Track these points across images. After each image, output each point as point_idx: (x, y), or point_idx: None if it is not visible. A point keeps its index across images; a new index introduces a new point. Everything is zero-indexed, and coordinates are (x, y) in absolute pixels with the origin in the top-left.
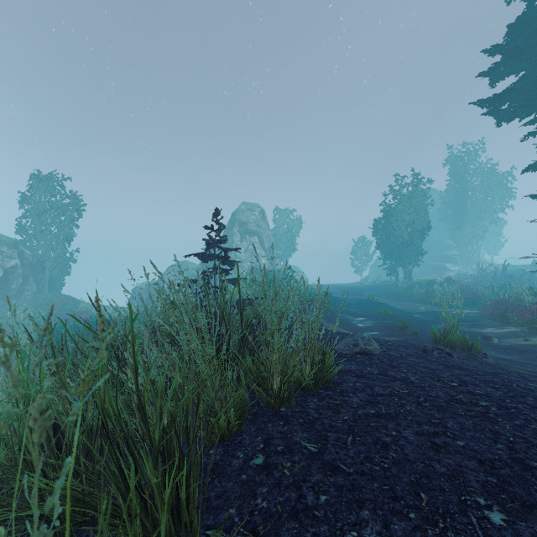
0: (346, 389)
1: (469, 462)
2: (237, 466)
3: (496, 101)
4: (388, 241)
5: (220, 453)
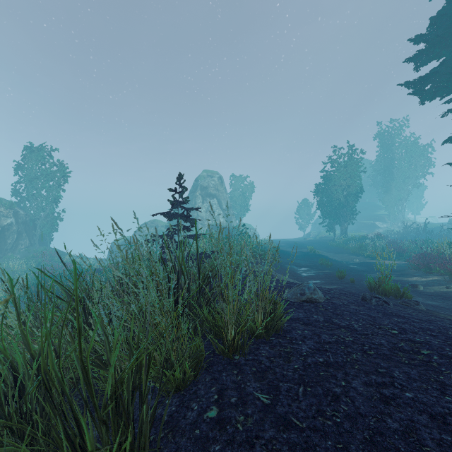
0: (296, 337)
1: (420, 417)
2: (191, 419)
3: (420, 82)
4: (327, 202)
5: (175, 404)
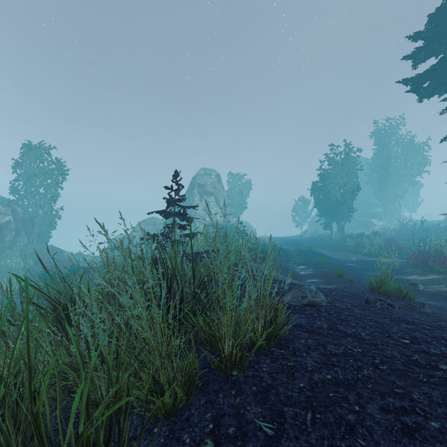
0: (299, 347)
1: None
2: None
3: (418, 80)
4: (324, 200)
5: (164, 433)
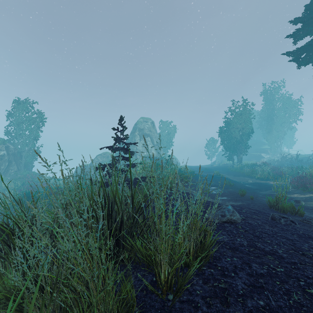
0: (226, 266)
1: None
2: None
3: (298, 52)
4: (227, 140)
5: None
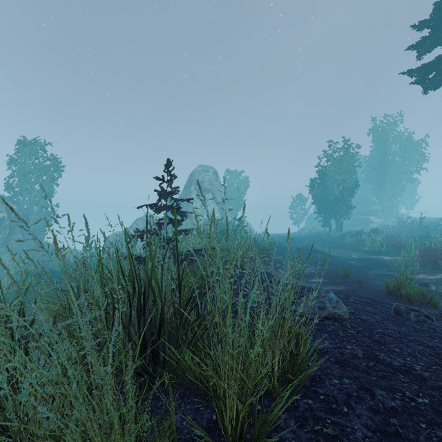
0: (334, 394)
1: None
2: None
3: (424, 70)
4: (322, 197)
5: None
